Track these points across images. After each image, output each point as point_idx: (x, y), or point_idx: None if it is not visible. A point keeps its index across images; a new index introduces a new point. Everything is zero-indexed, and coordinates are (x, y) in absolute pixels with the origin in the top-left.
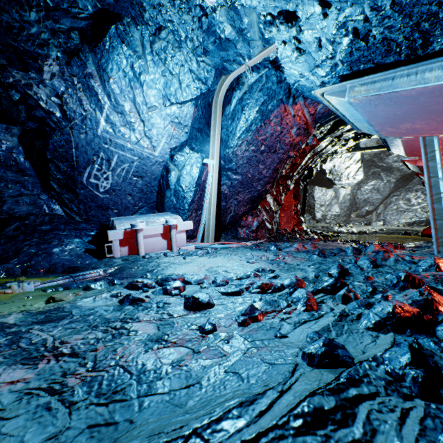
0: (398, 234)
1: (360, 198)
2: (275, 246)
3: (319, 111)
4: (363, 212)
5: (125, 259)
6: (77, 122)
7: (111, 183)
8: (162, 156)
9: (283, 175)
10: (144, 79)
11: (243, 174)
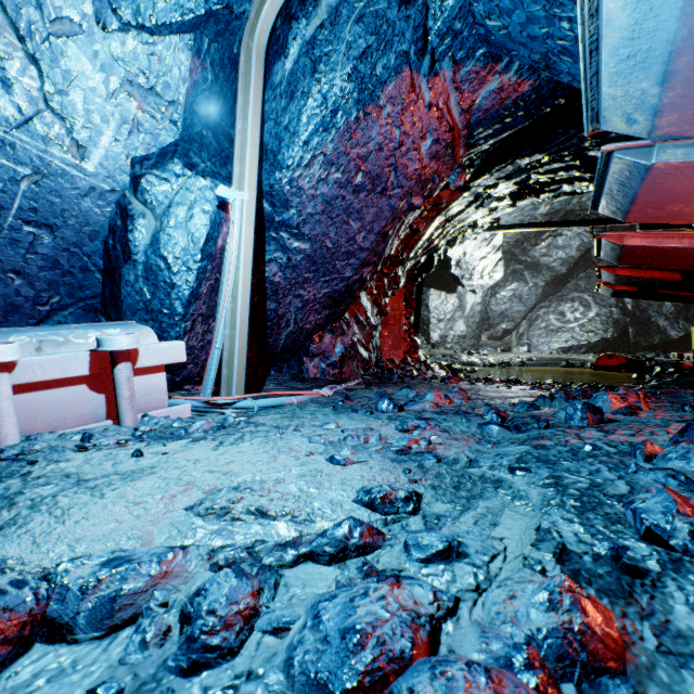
0: (556, 367)
1: (496, 310)
2: (392, 400)
3: (480, 105)
4: (498, 332)
5: None
6: None
7: None
8: (108, 175)
9: (391, 255)
10: None
11: (316, 238)
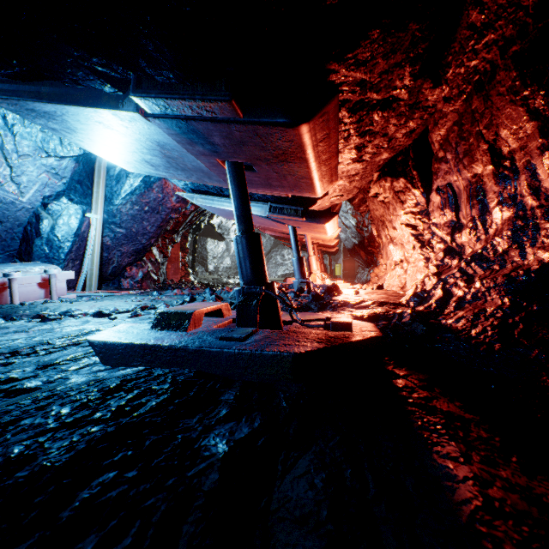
0: None
1: None
2: (158, 291)
3: None
4: None
5: None
6: None
7: None
8: (32, 202)
9: (169, 230)
10: (18, 130)
11: (128, 228)
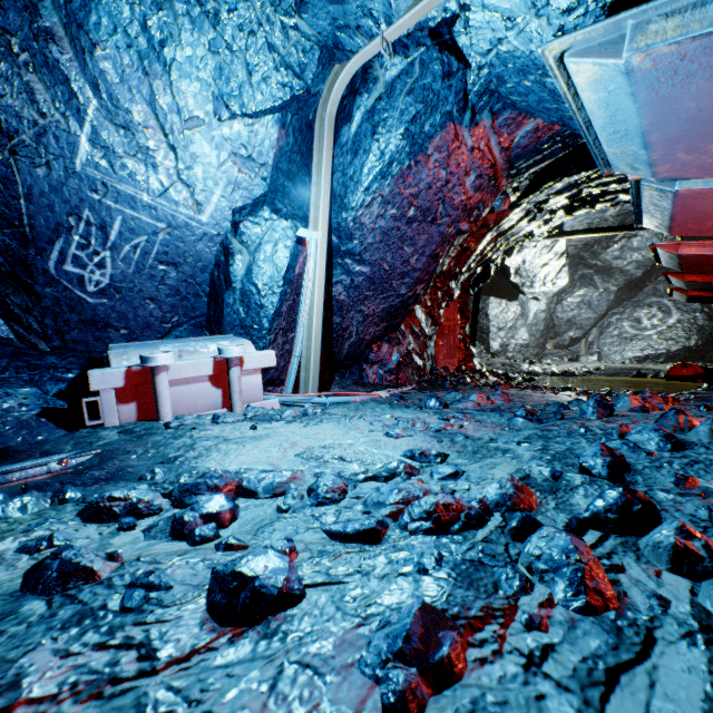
0: (626, 377)
1: (562, 317)
2: (438, 398)
3: (518, 143)
4: (565, 341)
5: (126, 431)
6: (25, 141)
7: (110, 274)
8: (216, 223)
9: (444, 271)
10: (172, 57)
11: (375, 263)
